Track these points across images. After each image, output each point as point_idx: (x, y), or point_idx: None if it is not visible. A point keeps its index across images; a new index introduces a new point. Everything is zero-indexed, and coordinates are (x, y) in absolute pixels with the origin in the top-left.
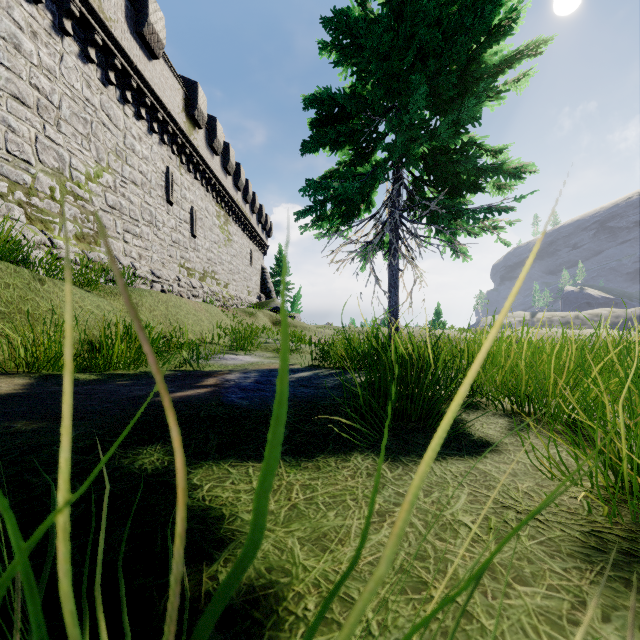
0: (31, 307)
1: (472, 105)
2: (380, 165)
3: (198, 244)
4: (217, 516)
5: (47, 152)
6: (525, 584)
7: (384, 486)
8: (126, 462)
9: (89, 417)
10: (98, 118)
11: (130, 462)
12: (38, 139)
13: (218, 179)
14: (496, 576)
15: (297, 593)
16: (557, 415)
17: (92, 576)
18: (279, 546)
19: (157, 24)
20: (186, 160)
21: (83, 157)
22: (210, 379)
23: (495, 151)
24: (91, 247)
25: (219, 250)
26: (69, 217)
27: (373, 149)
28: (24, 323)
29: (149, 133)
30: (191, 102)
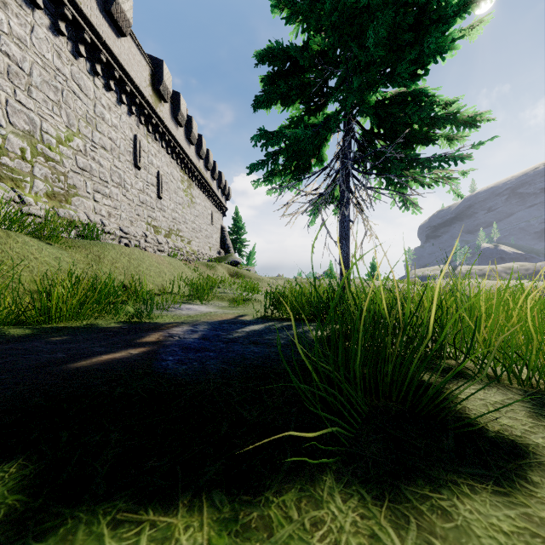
0: None
1: (438, 34)
2: (332, 117)
3: (164, 205)
4: None
5: (18, 115)
6: None
7: None
8: None
9: None
10: (69, 87)
11: None
12: (8, 103)
13: (182, 148)
14: None
15: None
16: None
17: None
18: None
19: (124, 4)
20: (153, 130)
21: (54, 122)
22: (153, 334)
23: (446, 103)
24: (61, 205)
25: (183, 211)
26: (40, 177)
27: (324, 104)
28: None
29: (118, 104)
30: (157, 78)
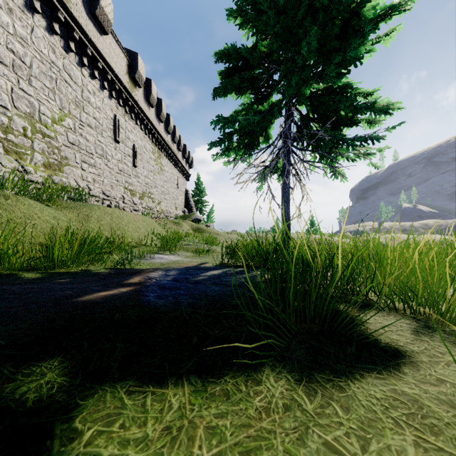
0: None
1: (357, 45)
2: (275, 105)
3: (138, 172)
4: None
5: (21, 100)
6: None
7: (307, 429)
8: (8, 388)
9: (4, 322)
10: (61, 76)
11: (13, 388)
12: (13, 90)
13: (153, 125)
14: None
15: None
16: (451, 317)
17: None
18: None
19: (106, 8)
20: (129, 110)
21: (49, 105)
22: (136, 277)
23: (367, 94)
24: (56, 173)
25: (154, 177)
26: (38, 150)
27: (269, 94)
28: None
29: (101, 89)
30: (133, 67)
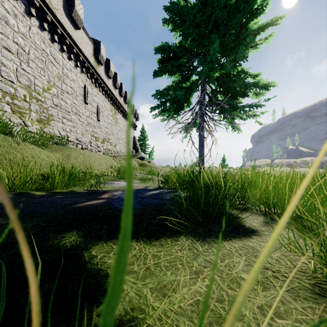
0: (12, 157)
1: (243, 50)
2: (194, 83)
3: (101, 124)
4: (104, 274)
5: (22, 76)
6: (281, 318)
7: (198, 256)
8: (56, 242)
9: (38, 216)
10: (49, 59)
11: (58, 242)
12: (17, 70)
13: (111, 91)
14: (264, 312)
15: (148, 325)
16: None
17: (28, 314)
18: (138, 293)
19: (79, 11)
20: (94, 81)
21: (41, 79)
22: (105, 194)
23: (254, 75)
24: (45, 126)
25: (111, 127)
26: (34, 110)
27: (191, 74)
28: (8, 165)
29: (75, 67)
30: (97, 51)
